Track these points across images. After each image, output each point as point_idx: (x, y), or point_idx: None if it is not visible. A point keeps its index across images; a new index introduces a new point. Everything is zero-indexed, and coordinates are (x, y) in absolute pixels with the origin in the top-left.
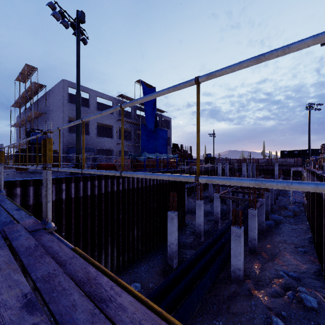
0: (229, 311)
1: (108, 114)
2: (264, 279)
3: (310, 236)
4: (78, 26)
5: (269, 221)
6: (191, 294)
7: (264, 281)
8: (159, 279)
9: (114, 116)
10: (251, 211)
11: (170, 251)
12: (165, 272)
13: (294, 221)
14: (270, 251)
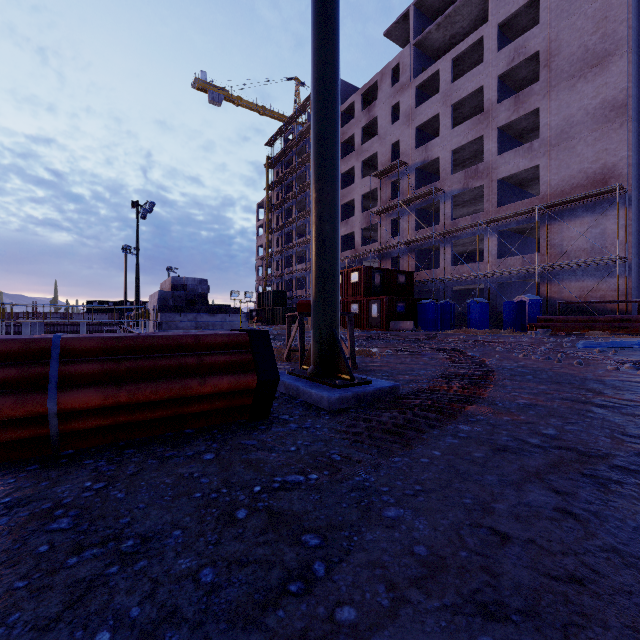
0: None
1: None
2: None
3: None
4: None
5: None
6: None
7: None
8: None
9: None
10: None
11: None
12: None
13: None
14: None
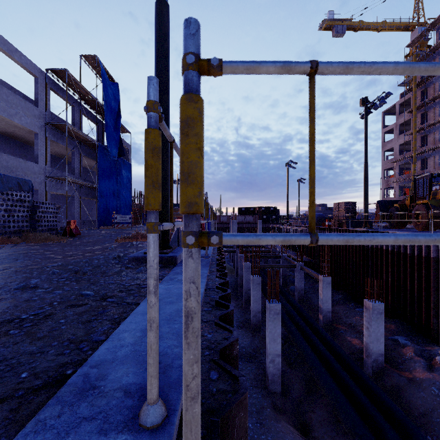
0: (413, 414)
1: (26, 102)
2: (390, 354)
3: (346, 294)
4: None
5: (292, 286)
6: (405, 421)
7: (392, 357)
8: (288, 428)
9: (39, 111)
10: (326, 278)
11: (275, 368)
12: (277, 410)
13: (305, 282)
14: (341, 320)
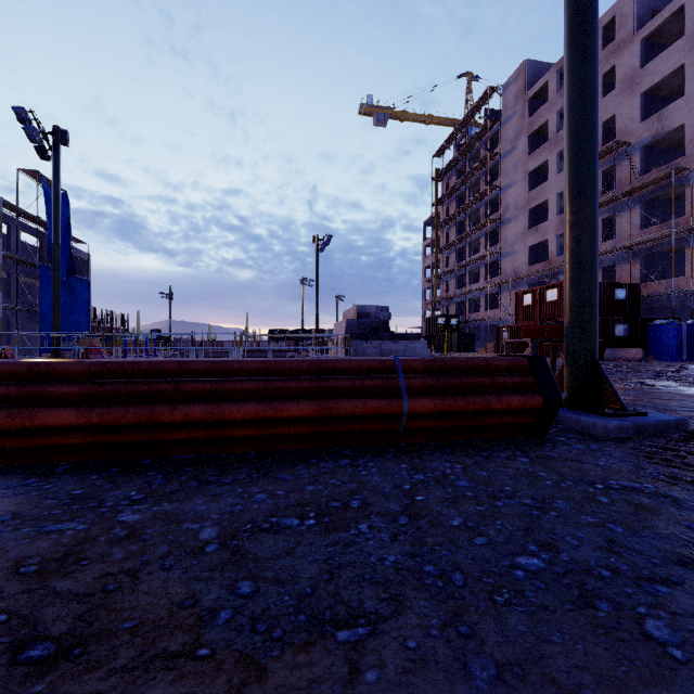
0: None
1: None
2: None
3: None
4: (59, 149)
5: None
6: None
7: None
8: None
9: None
10: None
11: None
12: None
13: None
14: None
